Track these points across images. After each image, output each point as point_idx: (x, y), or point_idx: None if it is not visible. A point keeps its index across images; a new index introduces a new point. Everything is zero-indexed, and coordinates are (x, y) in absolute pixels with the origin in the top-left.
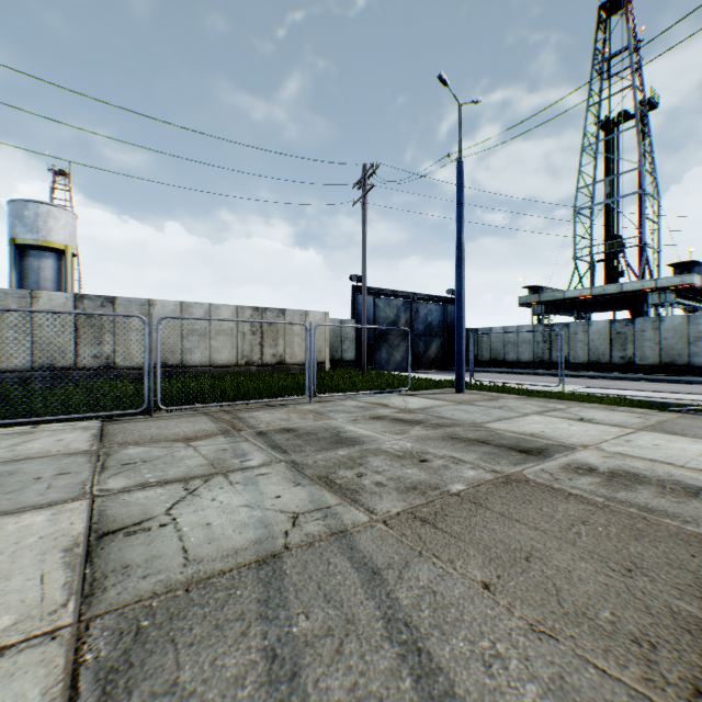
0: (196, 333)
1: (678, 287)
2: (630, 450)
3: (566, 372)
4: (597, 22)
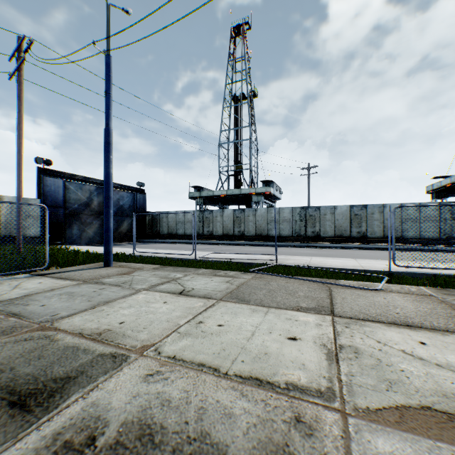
0: None
1: (265, 193)
2: (191, 344)
3: (211, 241)
4: (231, 37)
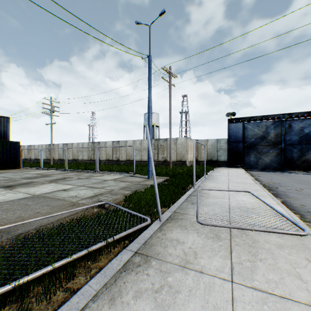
0: (137, 150)
1: None
2: (0, 193)
3: None
4: None
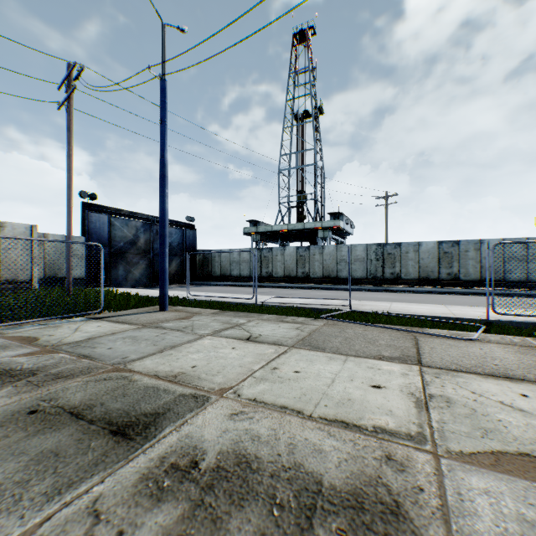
0: None
1: (333, 228)
2: (270, 388)
3: (270, 284)
4: (292, 45)
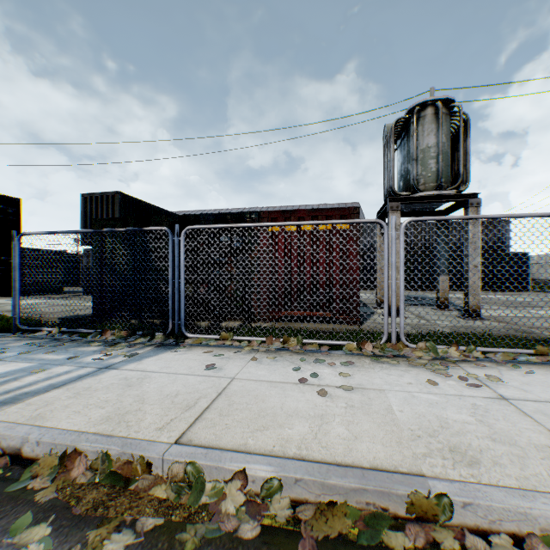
0: None
1: None
2: None
3: None
4: None
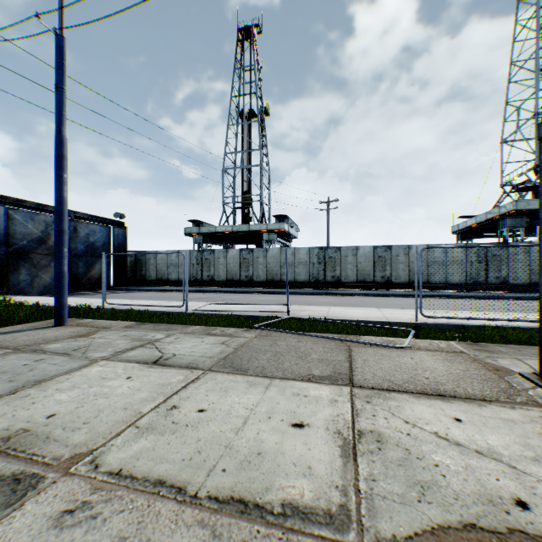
0: None
1: (278, 231)
2: (152, 446)
3: (212, 288)
4: (237, 40)
